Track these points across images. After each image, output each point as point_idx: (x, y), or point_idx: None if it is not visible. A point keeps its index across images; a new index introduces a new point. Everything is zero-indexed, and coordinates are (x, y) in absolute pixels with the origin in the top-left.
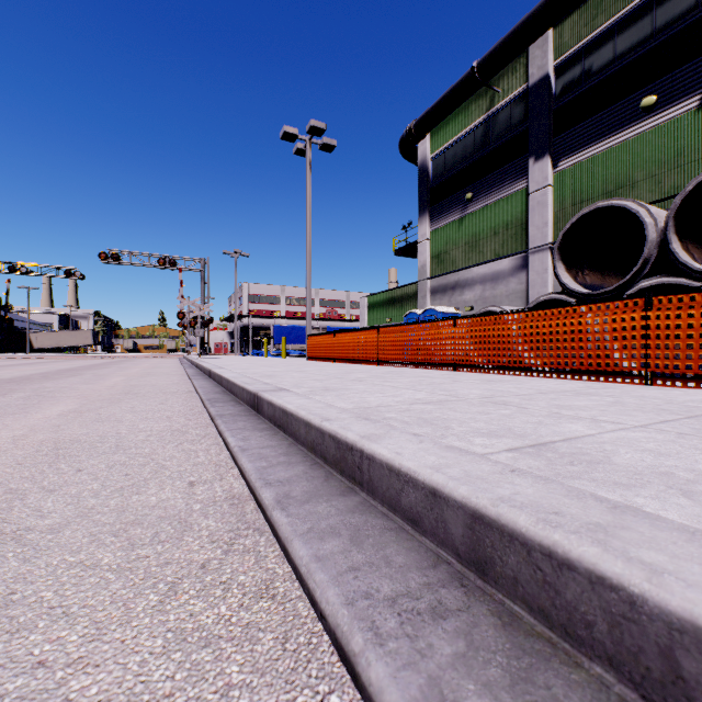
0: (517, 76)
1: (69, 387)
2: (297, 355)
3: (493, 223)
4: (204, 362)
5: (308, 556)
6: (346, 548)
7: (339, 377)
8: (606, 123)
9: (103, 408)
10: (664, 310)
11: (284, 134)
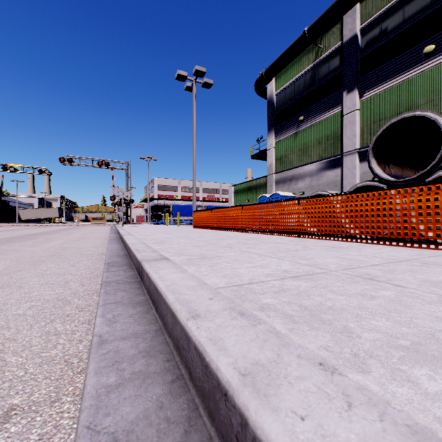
0: (334, 36)
1: (16, 249)
2: (188, 224)
3: (317, 136)
4: (122, 229)
5: None
6: None
7: (214, 244)
8: (397, 65)
9: (21, 271)
10: None
11: (178, 76)
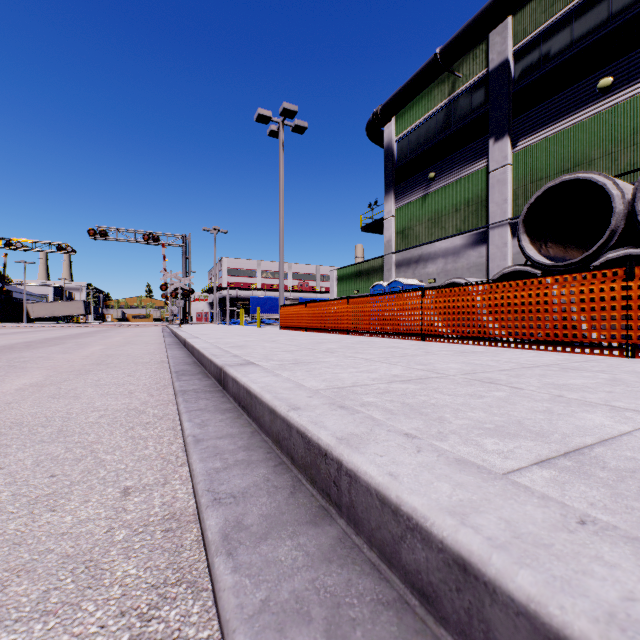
0: (477, 61)
1: (45, 357)
2: (271, 324)
3: (454, 200)
4: (182, 331)
5: None
6: None
7: (310, 348)
8: (563, 104)
9: (67, 381)
10: None
11: (258, 116)
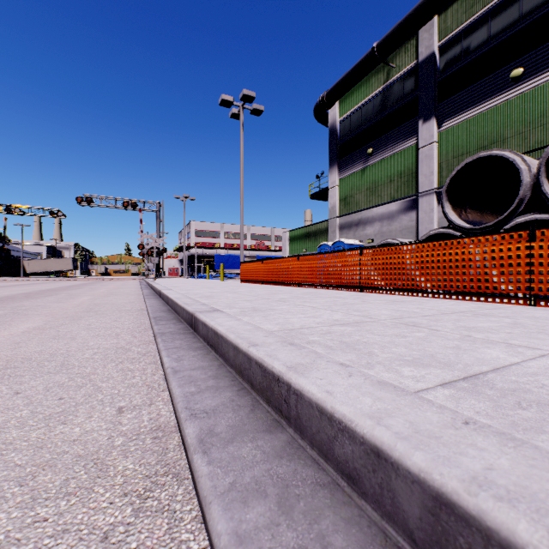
0: (408, 54)
1: (43, 306)
2: (233, 278)
3: (389, 172)
4: (157, 284)
5: (227, 535)
6: (272, 520)
7: (266, 298)
8: (481, 91)
9: (64, 325)
10: (546, 241)
11: (222, 101)
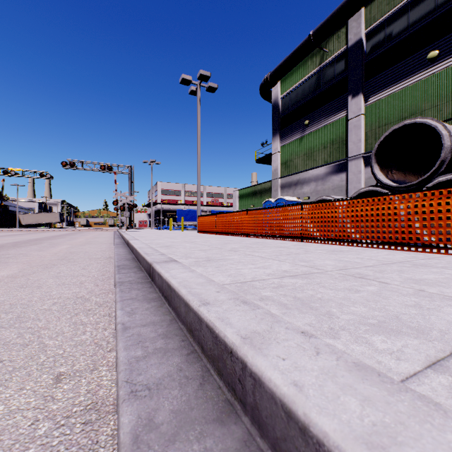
0: (339, 40)
1: (24, 254)
2: (192, 229)
3: (323, 140)
4: (127, 234)
5: None
6: None
7: (219, 248)
8: (402, 70)
9: (35, 273)
10: None
11: (182, 80)
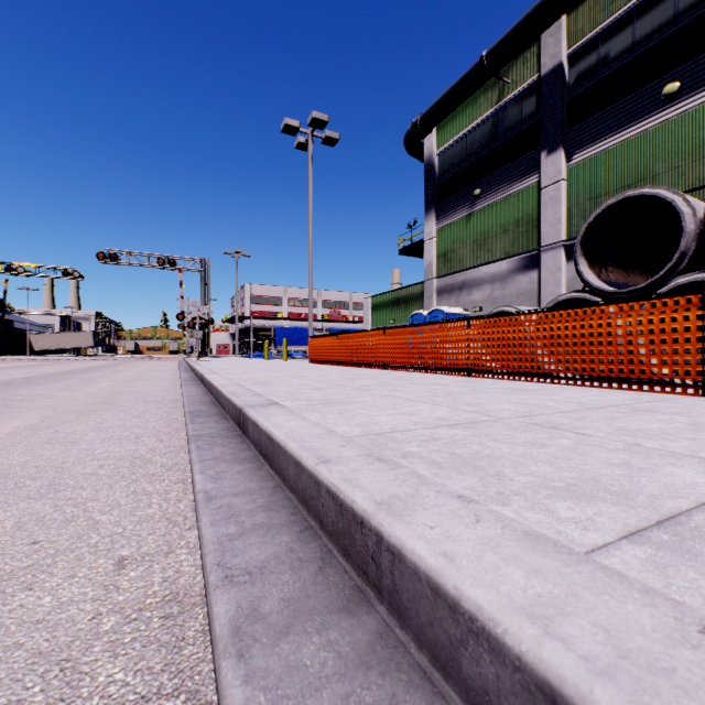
0: (528, 66)
1: (45, 395)
2: (300, 357)
3: (502, 220)
4: (200, 365)
5: None
6: None
7: (342, 385)
8: (624, 113)
9: (66, 423)
10: None
11: (285, 127)
